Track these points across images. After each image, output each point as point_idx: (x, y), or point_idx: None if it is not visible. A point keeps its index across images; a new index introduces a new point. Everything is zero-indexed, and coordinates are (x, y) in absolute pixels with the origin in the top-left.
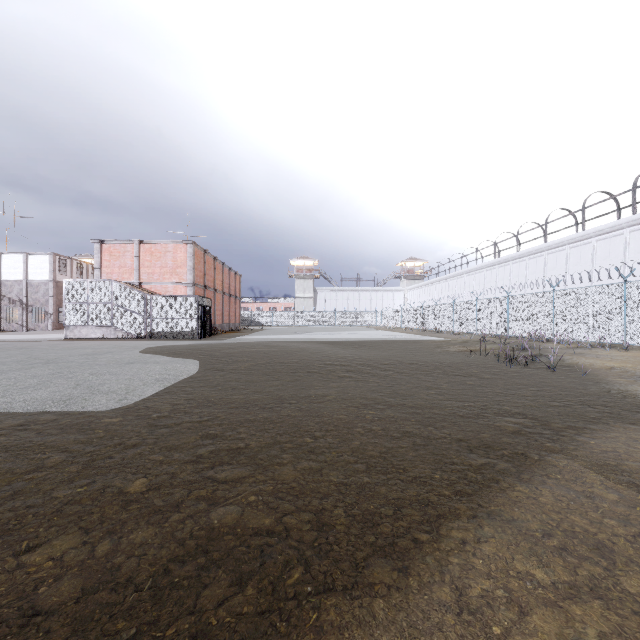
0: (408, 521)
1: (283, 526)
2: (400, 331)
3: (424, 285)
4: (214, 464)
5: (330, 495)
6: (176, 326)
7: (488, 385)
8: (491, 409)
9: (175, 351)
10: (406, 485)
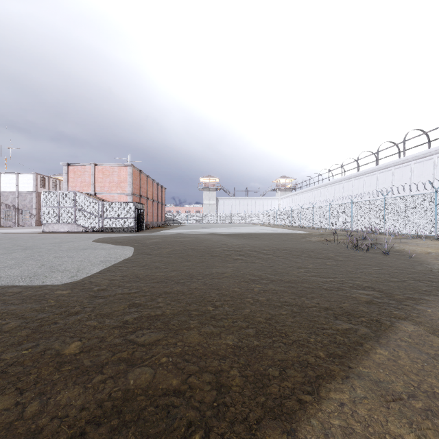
0: (292, 382)
1: (188, 386)
2: (276, 227)
3: (292, 195)
4: (136, 329)
5: (227, 357)
6: (120, 223)
7: (342, 265)
8: (347, 284)
9: (117, 240)
10: (288, 347)
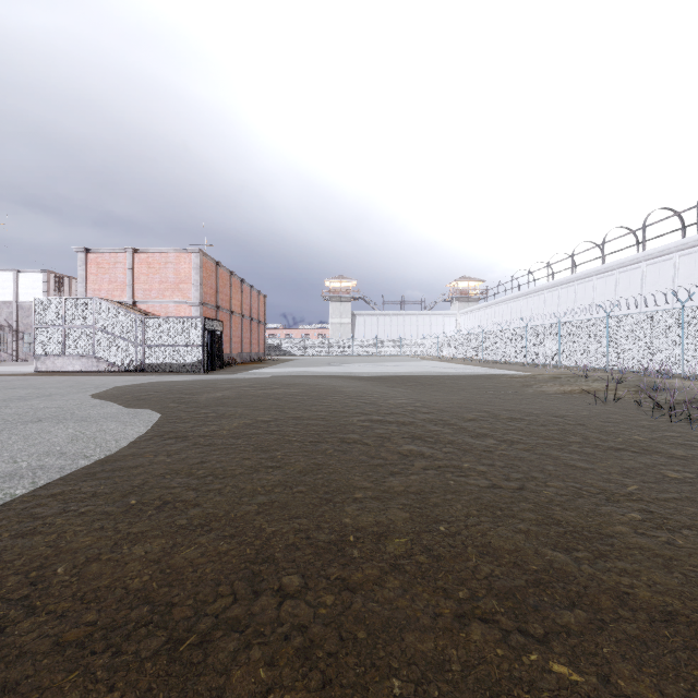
0: None
1: None
2: (457, 362)
3: (480, 308)
4: None
5: None
6: (175, 356)
7: None
8: None
9: (142, 394)
10: None
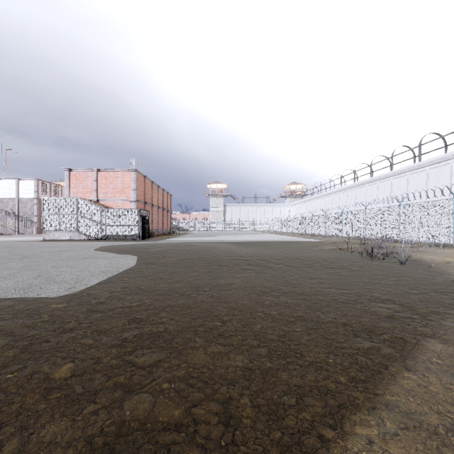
0: (311, 413)
1: (192, 419)
2: (286, 235)
3: (303, 202)
4: (136, 348)
5: (236, 382)
6: (123, 231)
7: (357, 276)
8: (364, 296)
9: (120, 249)
10: (304, 370)
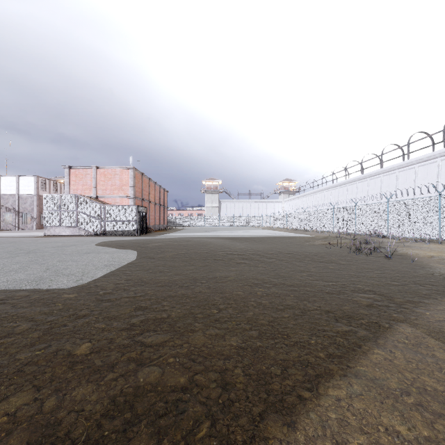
0: (293, 380)
1: (194, 384)
2: (279, 230)
3: (296, 198)
4: (143, 331)
5: (231, 357)
6: (122, 226)
7: (344, 269)
8: (349, 287)
9: (120, 244)
10: (289, 348)
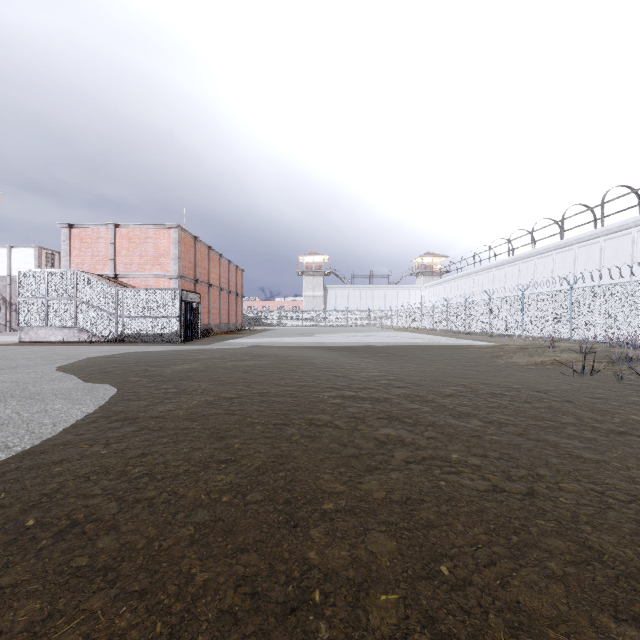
0: None
1: None
2: (423, 332)
3: (444, 282)
4: None
5: None
6: (153, 327)
7: None
8: None
9: (108, 366)
10: None
